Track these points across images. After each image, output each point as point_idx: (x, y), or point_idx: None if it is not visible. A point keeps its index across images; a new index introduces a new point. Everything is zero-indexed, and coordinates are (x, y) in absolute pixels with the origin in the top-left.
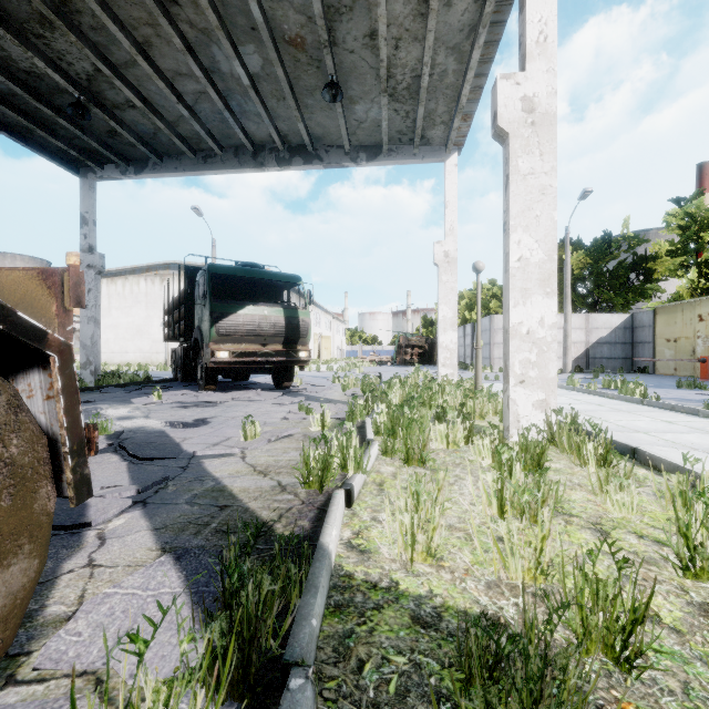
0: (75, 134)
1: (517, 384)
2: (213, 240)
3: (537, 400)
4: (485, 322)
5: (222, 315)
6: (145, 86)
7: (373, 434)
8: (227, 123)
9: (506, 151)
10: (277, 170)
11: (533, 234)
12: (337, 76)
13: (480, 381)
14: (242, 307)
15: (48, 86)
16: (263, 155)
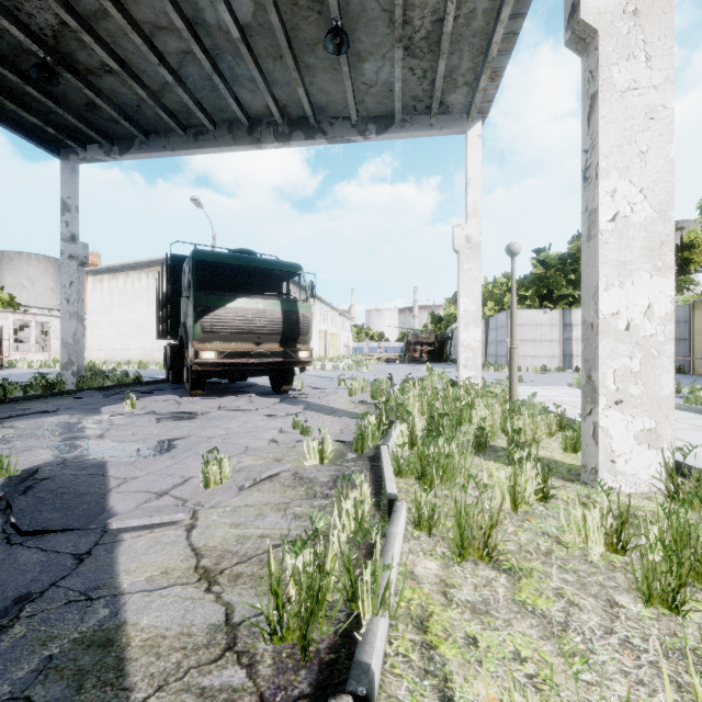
0: (50, 108)
1: (611, 406)
2: (213, 233)
3: (643, 430)
4: (501, 318)
5: (207, 308)
6: (121, 45)
7: (393, 474)
8: (218, 92)
9: (591, 59)
10: (275, 146)
11: (635, 179)
12: (342, 24)
13: (516, 388)
14: (231, 299)
15: (10, 46)
16: (259, 130)
